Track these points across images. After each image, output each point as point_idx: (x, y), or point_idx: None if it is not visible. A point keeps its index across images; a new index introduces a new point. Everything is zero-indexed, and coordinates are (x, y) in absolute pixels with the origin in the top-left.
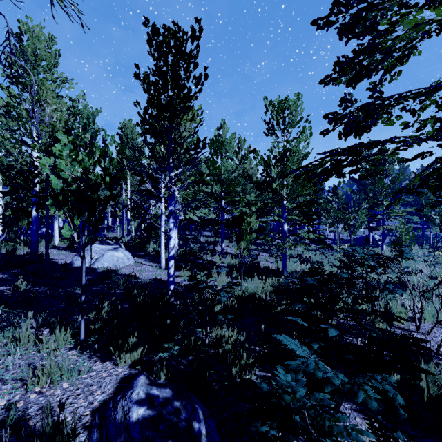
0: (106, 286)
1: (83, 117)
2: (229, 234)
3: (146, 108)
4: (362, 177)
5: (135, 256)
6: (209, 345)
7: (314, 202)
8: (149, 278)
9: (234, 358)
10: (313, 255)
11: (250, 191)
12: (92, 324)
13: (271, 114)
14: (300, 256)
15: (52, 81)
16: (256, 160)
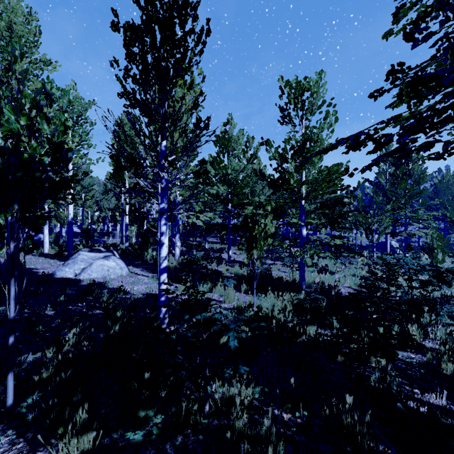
0: (85, 304)
1: (74, 109)
2: (236, 240)
3: (127, 68)
4: (435, 155)
5: (130, 265)
6: (211, 410)
7: (338, 202)
8: (142, 293)
9: (252, 451)
10: (330, 263)
11: (259, 193)
12: (40, 372)
13: (287, 98)
14: (315, 265)
15: (31, 62)
16: (269, 153)
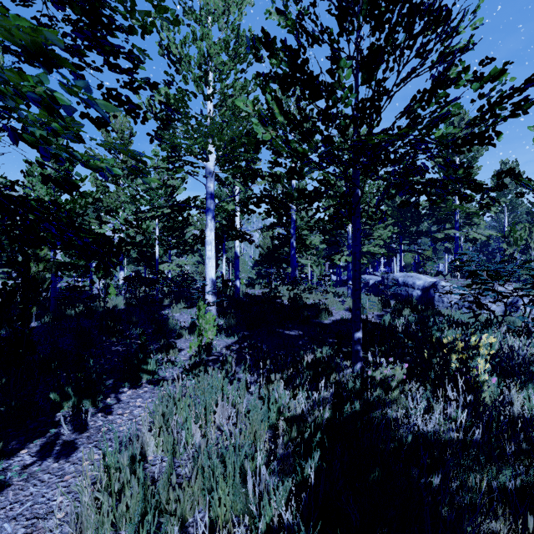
0: None
1: None
2: None
3: None
4: None
5: None
6: None
7: None
8: None
9: None
10: None
11: None
12: None
13: None
14: None
15: None
16: None
